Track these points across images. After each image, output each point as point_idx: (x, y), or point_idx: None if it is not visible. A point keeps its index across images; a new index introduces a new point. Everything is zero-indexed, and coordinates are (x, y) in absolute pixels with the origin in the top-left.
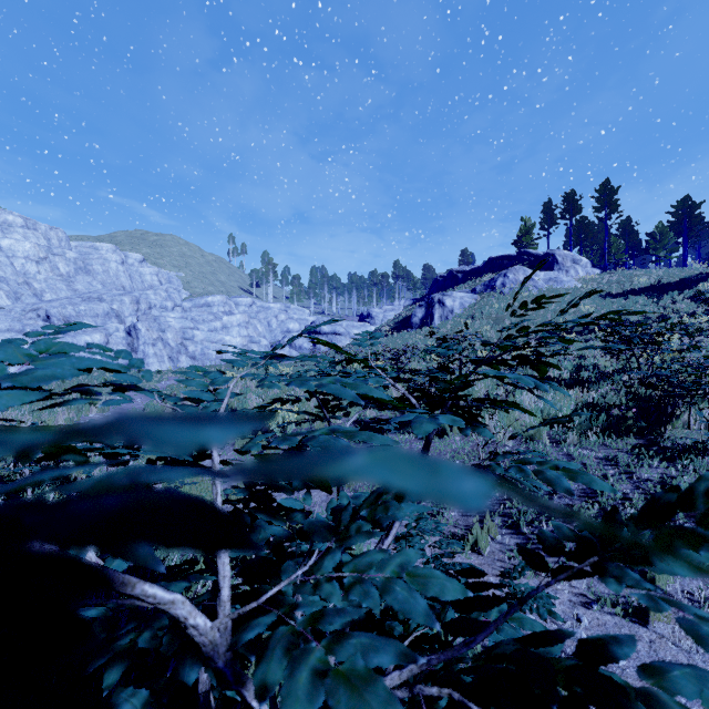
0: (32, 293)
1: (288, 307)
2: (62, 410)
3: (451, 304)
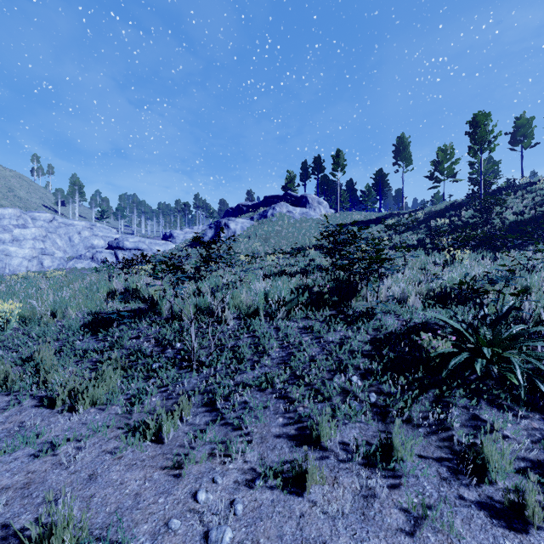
0: None
1: (94, 225)
2: None
3: (234, 227)
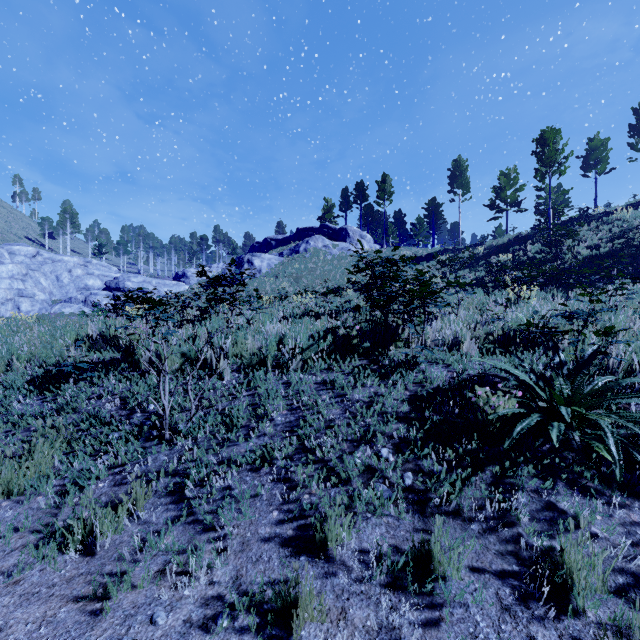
0: None
1: (89, 262)
2: None
3: (259, 264)
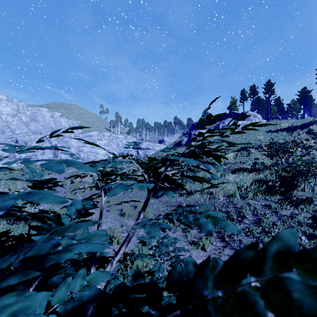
0: (10, 130)
1: (127, 137)
2: (20, 183)
3: None
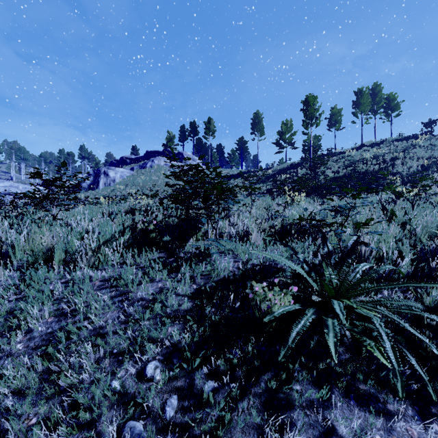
0: None
1: None
2: None
3: (114, 175)
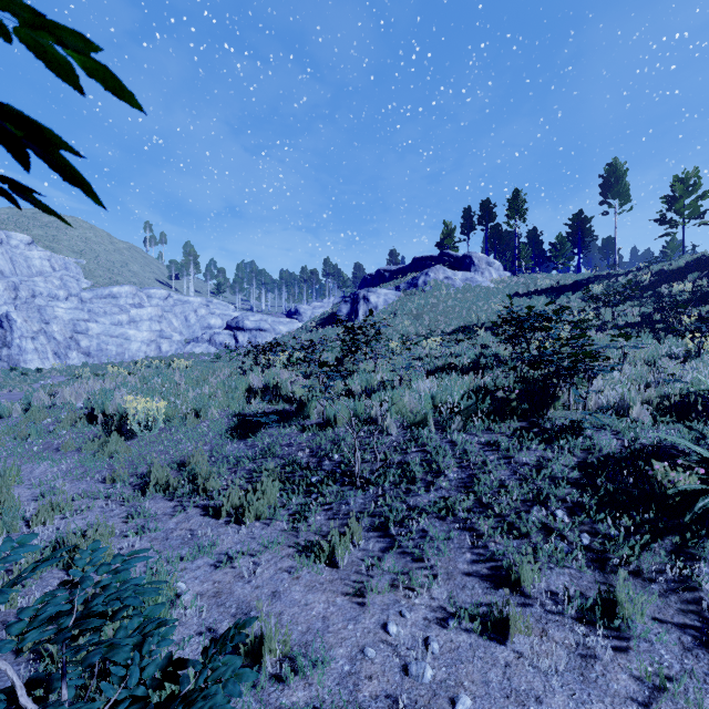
0: None
1: (210, 301)
2: None
3: (375, 300)
